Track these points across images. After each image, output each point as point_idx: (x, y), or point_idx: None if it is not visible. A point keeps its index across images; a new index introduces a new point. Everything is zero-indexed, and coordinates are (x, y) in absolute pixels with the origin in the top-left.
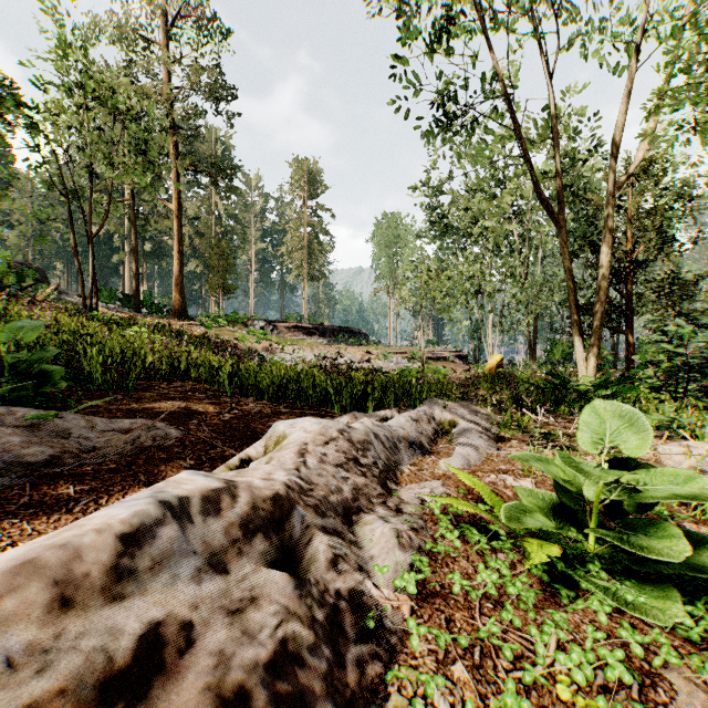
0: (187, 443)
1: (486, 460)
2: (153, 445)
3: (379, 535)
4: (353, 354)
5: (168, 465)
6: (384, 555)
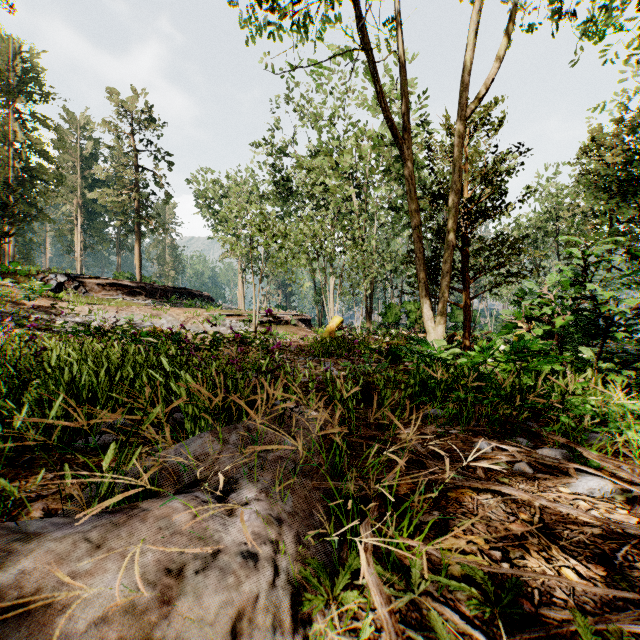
0: None
1: None
2: None
3: None
4: (175, 316)
5: None
6: None
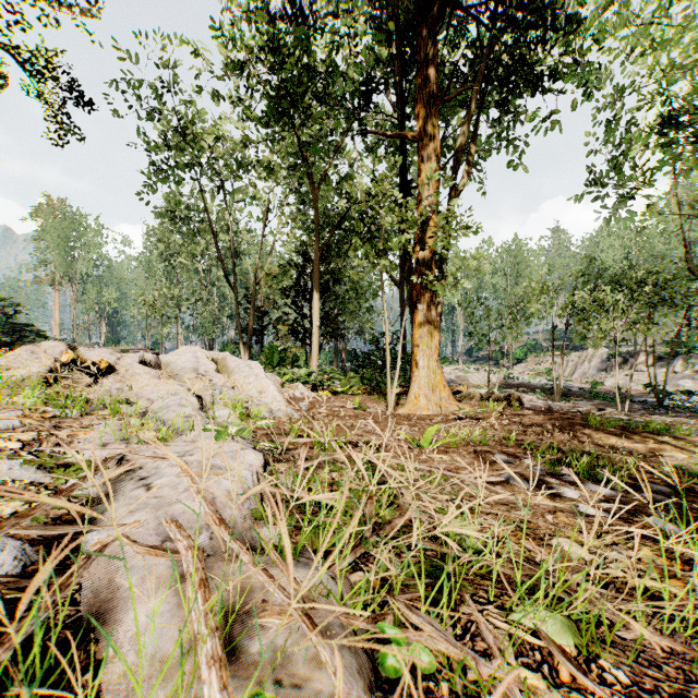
0: None
1: None
2: None
3: None
4: None
5: None
6: None
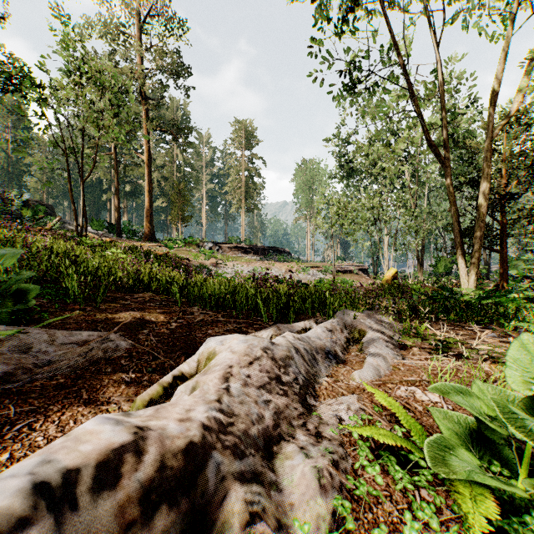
0: (134, 353)
1: (393, 369)
2: (103, 357)
3: (300, 476)
4: (279, 268)
5: (111, 379)
6: (305, 505)
